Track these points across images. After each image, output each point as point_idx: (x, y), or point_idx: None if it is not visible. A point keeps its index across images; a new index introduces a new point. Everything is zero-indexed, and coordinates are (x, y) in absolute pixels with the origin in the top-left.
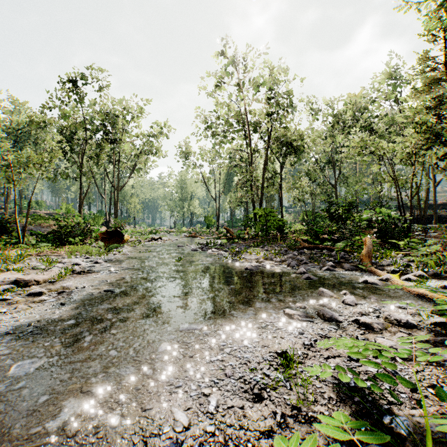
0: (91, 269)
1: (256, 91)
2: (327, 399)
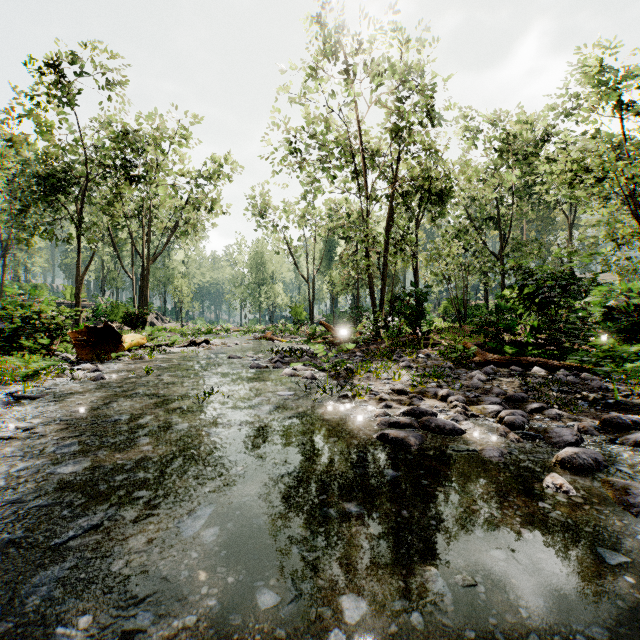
0: None
1: (378, 81)
2: None
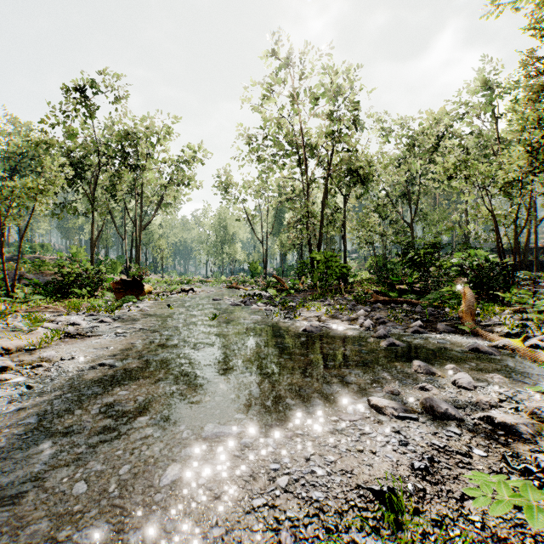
0: (92, 330)
1: (314, 103)
2: None
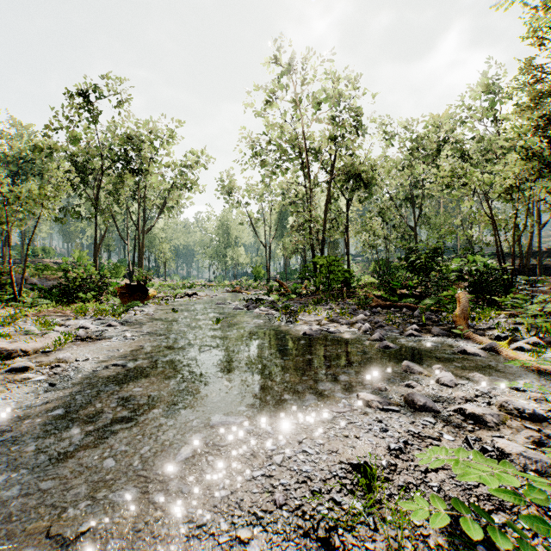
0: (102, 334)
1: (316, 109)
2: (434, 547)
